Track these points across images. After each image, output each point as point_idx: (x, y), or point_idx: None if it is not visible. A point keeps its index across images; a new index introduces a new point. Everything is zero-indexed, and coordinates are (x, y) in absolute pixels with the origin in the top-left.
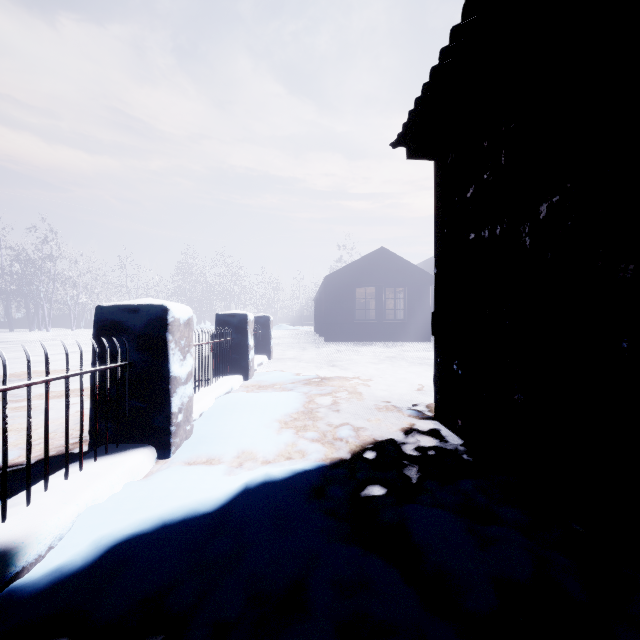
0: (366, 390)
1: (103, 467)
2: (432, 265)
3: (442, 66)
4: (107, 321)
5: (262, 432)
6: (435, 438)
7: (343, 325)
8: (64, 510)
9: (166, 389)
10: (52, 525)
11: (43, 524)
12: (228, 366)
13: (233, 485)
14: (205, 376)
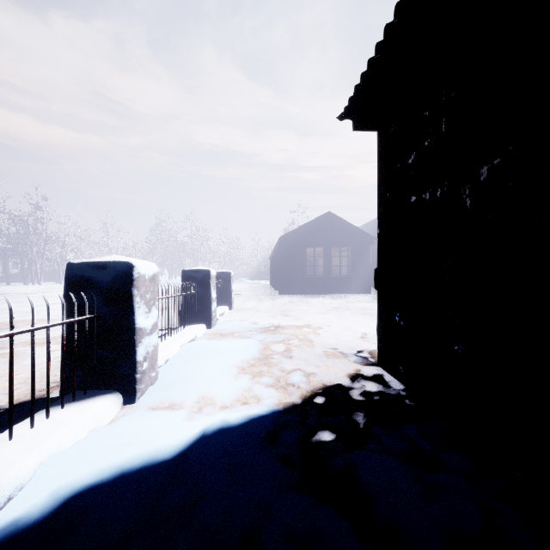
0: (315, 338)
1: (70, 414)
2: (372, 227)
3: (386, 42)
4: (77, 277)
5: (221, 378)
6: (379, 383)
7: (295, 279)
8: (26, 460)
9: (131, 340)
10: (12, 476)
11: (3, 475)
12: (193, 316)
13: (191, 431)
14: (171, 326)
